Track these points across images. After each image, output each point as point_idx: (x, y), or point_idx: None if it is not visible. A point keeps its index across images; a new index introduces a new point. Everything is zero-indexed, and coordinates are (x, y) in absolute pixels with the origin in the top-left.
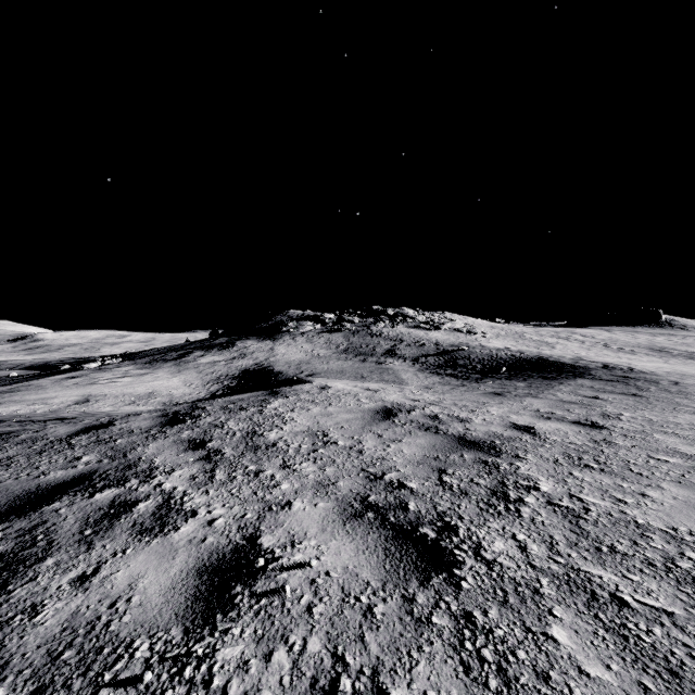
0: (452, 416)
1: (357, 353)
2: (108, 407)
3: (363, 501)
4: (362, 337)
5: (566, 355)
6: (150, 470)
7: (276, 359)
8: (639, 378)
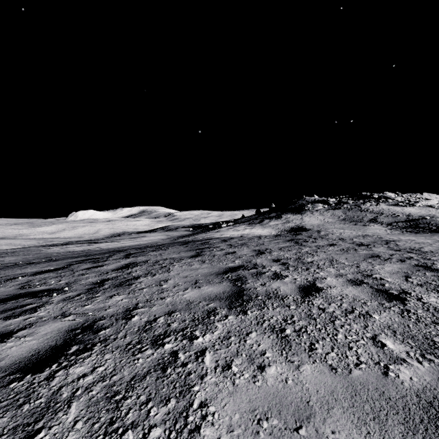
0: (387, 237)
1: (351, 221)
2: None
3: (353, 243)
4: (354, 212)
5: None
6: (304, 239)
7: (305, 223)
8: None
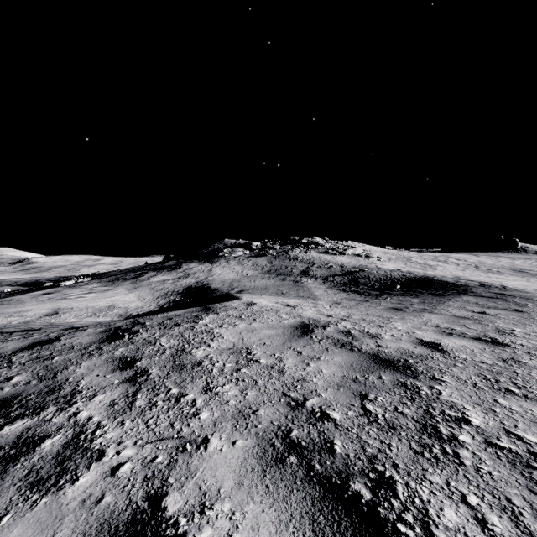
0: (363, 332)
1: (278, 273)
2: (72, 319)
3: (284, 437)
4: (282, 260)
5: (447, 275)
6: (72, 395)
7: (213, 278)
8: (514, 295)
